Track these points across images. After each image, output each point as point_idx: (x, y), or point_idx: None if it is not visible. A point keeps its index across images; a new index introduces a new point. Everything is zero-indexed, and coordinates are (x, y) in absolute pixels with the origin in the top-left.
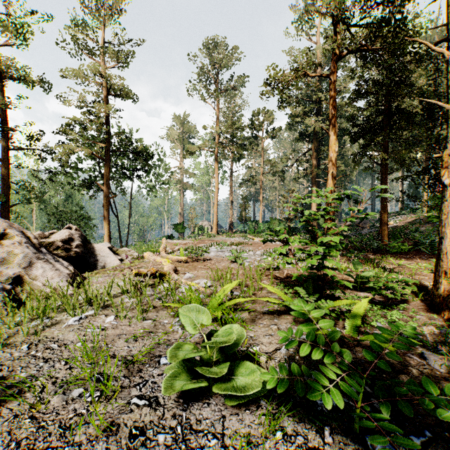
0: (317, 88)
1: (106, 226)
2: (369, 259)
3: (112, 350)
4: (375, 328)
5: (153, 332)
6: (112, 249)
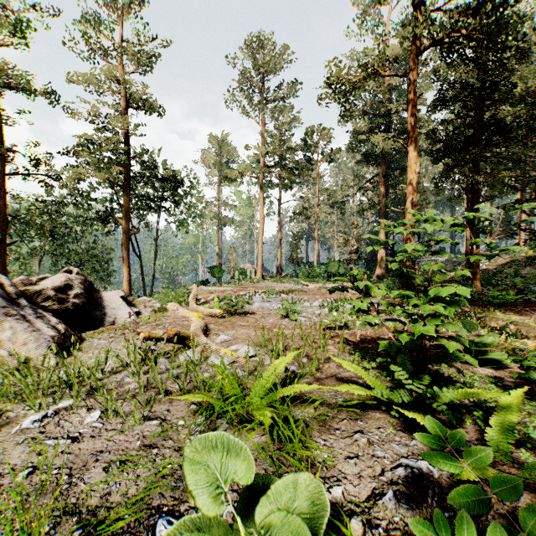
0: (386, 98)
1: (125, 269)
2: (465, 313)
3: (76, 492)
4: (532, 441)
5: (157, 448)
6: (127, 299)
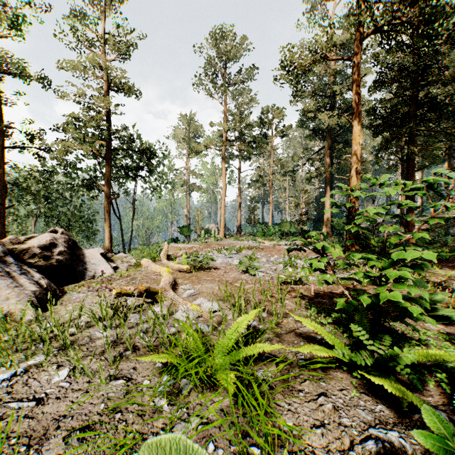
0: (331, 81)
1: (107, 228)
2: None
3: None
4: None
5: (120, 412)
6: (107, 256)
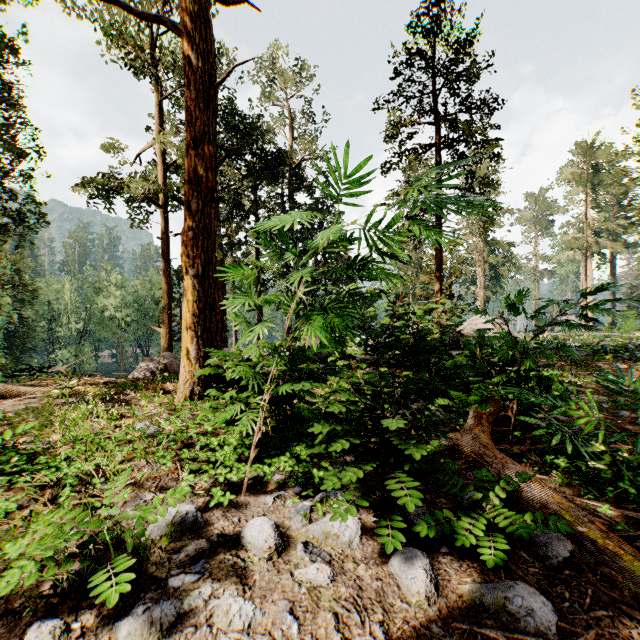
0: None
1: None
2: None
3: None
4: None
5: None
6: None
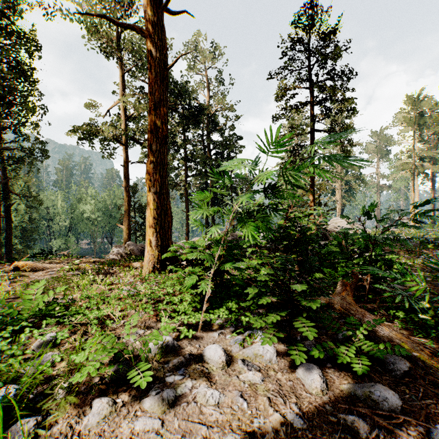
0: None
1: None
2: None
3: None
4: None
5: None
6: None
